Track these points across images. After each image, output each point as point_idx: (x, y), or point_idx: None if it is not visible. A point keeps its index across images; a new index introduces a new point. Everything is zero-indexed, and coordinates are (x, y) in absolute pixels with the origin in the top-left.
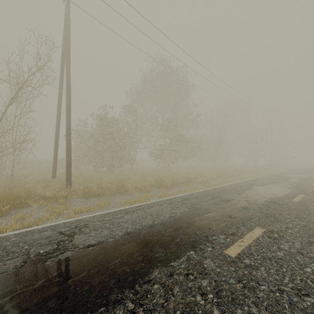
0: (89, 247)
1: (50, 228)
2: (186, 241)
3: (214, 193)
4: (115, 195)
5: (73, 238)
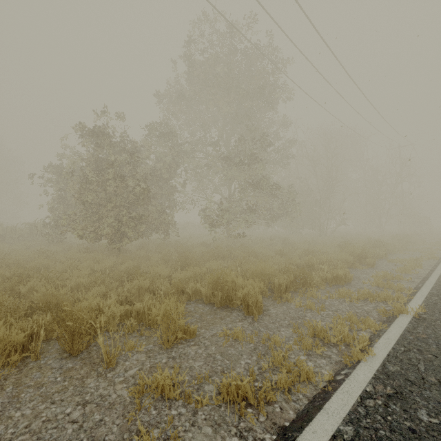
0: None
1: None
2: None
3: None
4: (32, 371)
5: None
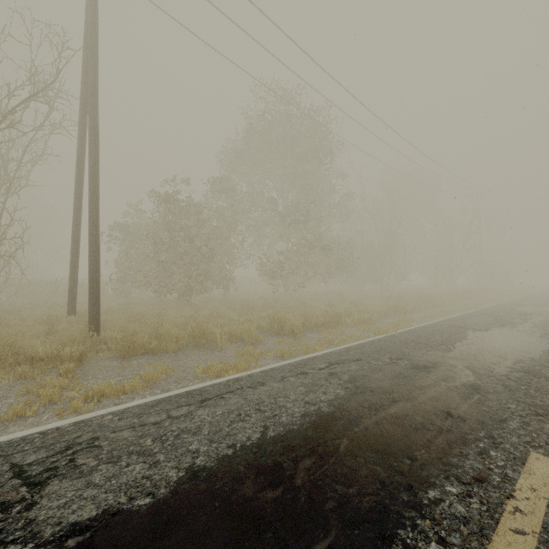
0: (70, 535)
1: (1, 451)
2: (357, 508)
3: (392, 348)
4: (186, 350)
5: (41, 495)
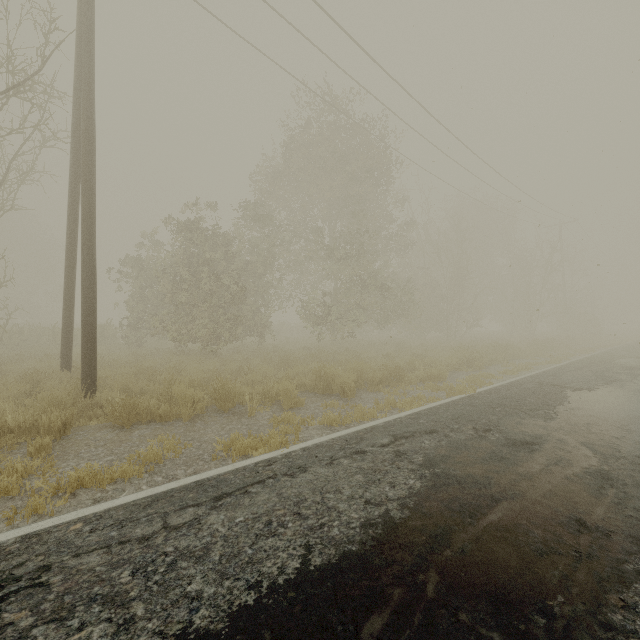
0: None
1: None
2: None
3: (474, 415)
4: (206, 417)
5: None
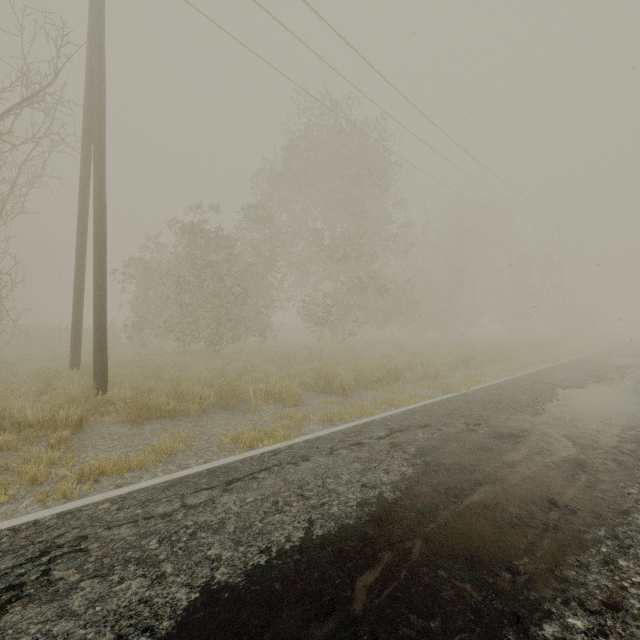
0: None
1: None
2: None
3: (466, 411)
4: (212, 413)
5: None
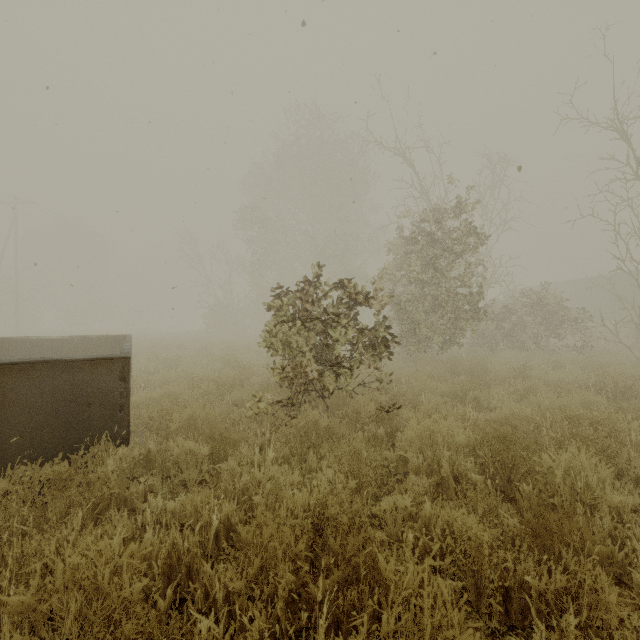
0: None
1: None
2: None
3: None
4: None
5: None
